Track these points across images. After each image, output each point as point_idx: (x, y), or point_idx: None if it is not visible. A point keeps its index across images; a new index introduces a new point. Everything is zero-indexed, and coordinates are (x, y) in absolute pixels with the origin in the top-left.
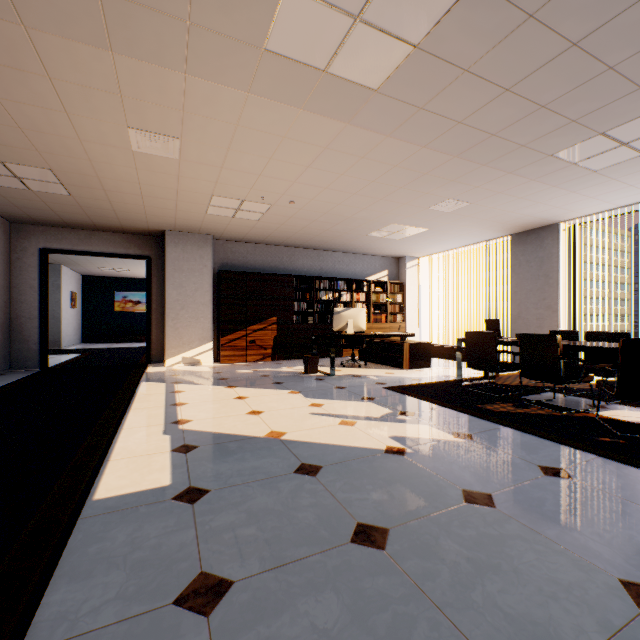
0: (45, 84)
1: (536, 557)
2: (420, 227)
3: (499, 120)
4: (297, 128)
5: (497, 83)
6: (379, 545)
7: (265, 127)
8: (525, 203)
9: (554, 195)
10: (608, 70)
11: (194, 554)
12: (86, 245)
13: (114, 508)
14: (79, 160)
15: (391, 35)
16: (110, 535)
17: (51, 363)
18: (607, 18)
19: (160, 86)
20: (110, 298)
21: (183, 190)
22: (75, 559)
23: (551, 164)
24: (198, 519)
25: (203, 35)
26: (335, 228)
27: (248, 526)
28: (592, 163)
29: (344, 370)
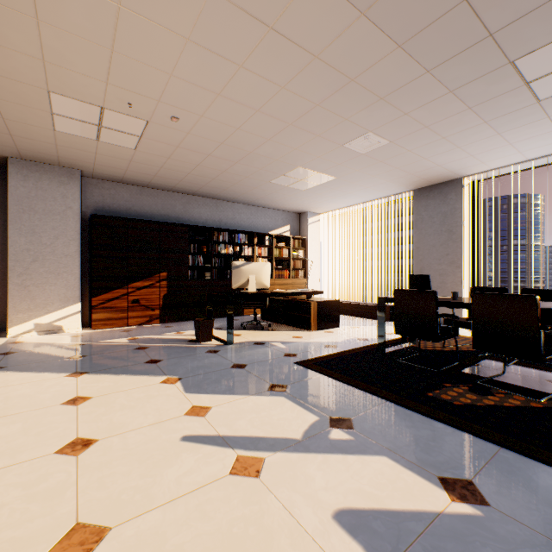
0: None
1: None
2: (328, 174)
3: None
4: None
5: None
6: None
7: None
8: (445, 147)
9: (478, 137)
10: None
11: None
12: None
13: None
14: None
15: None
16: None
17: None
18: None
19: None
20: None
21: None
22: None
23: (503, 81)
24: None
25: None
26: (234, 169)
27: None
28: (545, 85)
29: (245, 334)
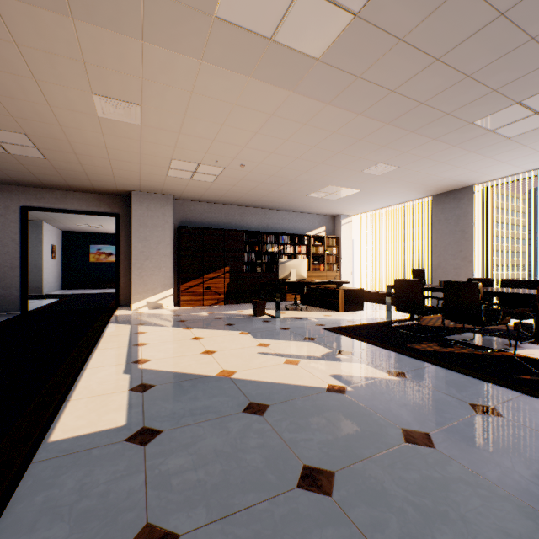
0: (12, 50)
1: (481, 503)
2: (354, 189)
3: (428, 89)
4: (246, 96)
5: (428, 53)
6: (326, 490)
7: (217, 94)
8: (446, 167)
9: (471, 160)
10: (530, 40)
11: (141, 503)
12: (62, 203)
13: (67, 451)
14: (50, 125)
15: (333, 3)
16: (59, 481)
17: (32, 307)
18: None
19: (120, 53)
20: (86, 250)
21: (146, 154)
22: (20, 509)
23: (471, 131)
24: (148, 462)
25: (157, 1)
26: (280, 189)
27: (197, 470)
28: (507, 130)
29: (288, 313)
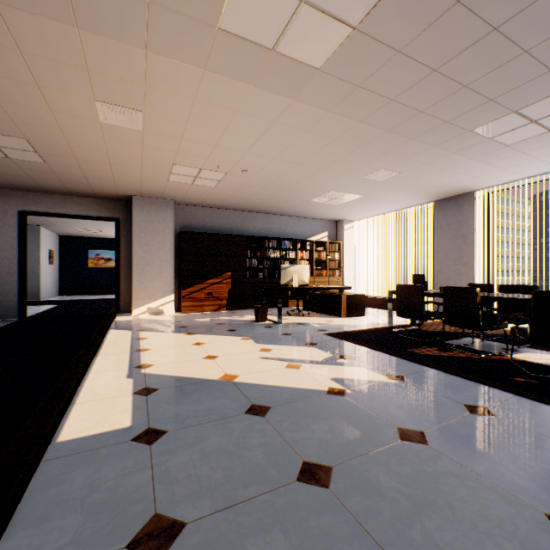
0: (17, 58)
1: (468, 493)
2: (356, 194)
3: (427, 98)
4: (248, 103)
5: (426, 64)
6: (323, 483)
7: (220, 102)
8: (447, 173)
9: (472, 166)
10: (523, 53)
11: (149, 495)
12: (61, 208)
13: (76, 450)
14: (52, 130)
15: (333, 17)
16: (70, 477)
17: (30, 313)
18: (525, 5)
19: (123, 62)
20: (84, 255)
21: (147, 159)
22: (34, 502)
23: (470, 139)
24: (155, 460)
25: (162, 13)
26: (282, 194)
27: (201, 466)
28: (505, 138)
29: (290, 318)
